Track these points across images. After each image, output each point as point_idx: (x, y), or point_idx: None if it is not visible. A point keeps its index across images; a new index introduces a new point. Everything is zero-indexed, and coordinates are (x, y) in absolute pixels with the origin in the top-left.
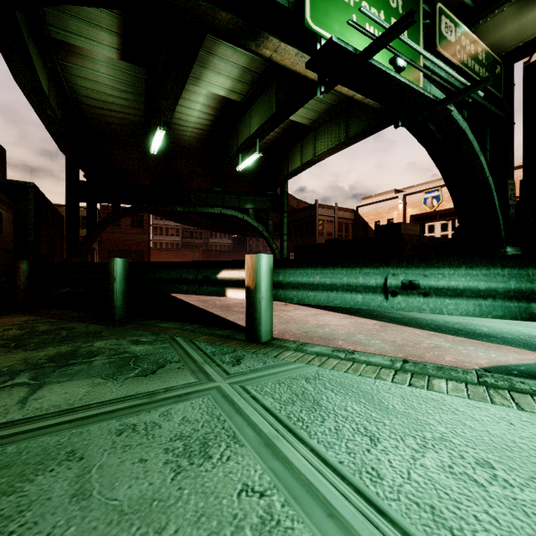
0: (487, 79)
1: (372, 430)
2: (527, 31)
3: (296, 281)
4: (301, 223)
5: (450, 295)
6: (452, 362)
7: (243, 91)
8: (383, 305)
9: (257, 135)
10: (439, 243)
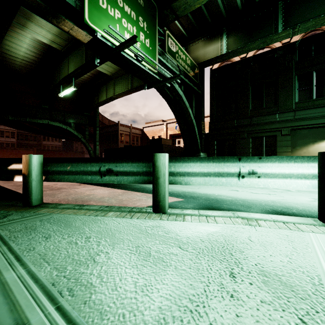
0: (179, 75)
1: (52, 235)
2: (207, 55)
3: (57, 170)
4: (110, 134)
5: (125, 174)
6: (138, 205)
7: (62, 44)
8: (99, 180)
9: (73, 75)
10: (180, 149)
